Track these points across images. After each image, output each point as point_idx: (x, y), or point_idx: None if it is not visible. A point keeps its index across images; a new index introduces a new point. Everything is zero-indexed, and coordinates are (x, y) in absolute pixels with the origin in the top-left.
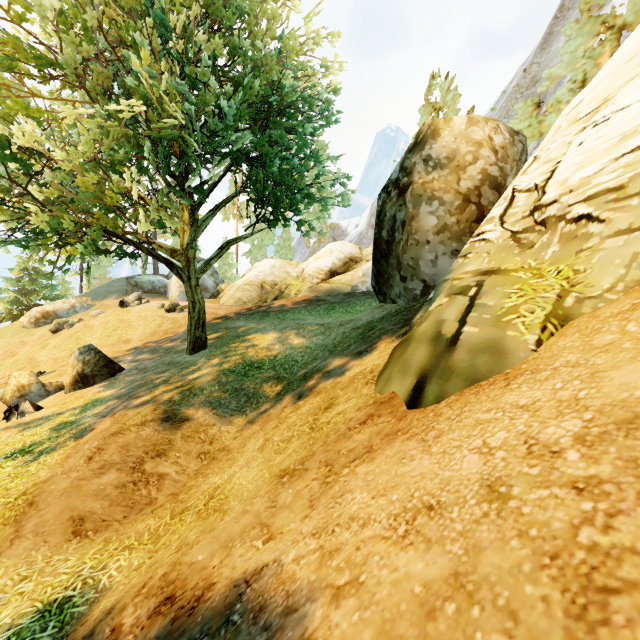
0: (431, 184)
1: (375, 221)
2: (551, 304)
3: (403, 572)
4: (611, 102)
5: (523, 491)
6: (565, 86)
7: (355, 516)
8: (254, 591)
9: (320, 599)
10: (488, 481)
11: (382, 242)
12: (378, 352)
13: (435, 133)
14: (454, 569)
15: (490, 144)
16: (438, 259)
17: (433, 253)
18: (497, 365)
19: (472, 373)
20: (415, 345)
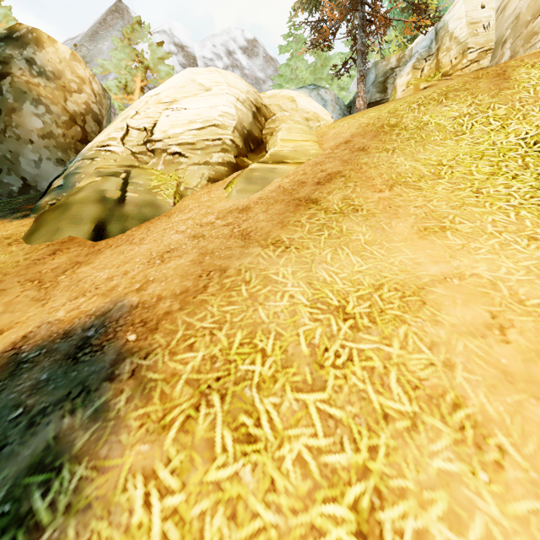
0: (37, 88)
1: None
2: (175, 187)
3: (175, 266)
4: (179, 103)
5: (209, 232)
6: (114, 81)
7: (112, 276)
8: (37, 341)
9: (128, 297)
10: (191, 236)
11: None
12: None
13: (39, 42)
14: (200, 253)
15: (91, 86)
16: (42, 162)
17: (37, 154)
18: (157, 212)
19: (143, 216)
20: (80, 205)
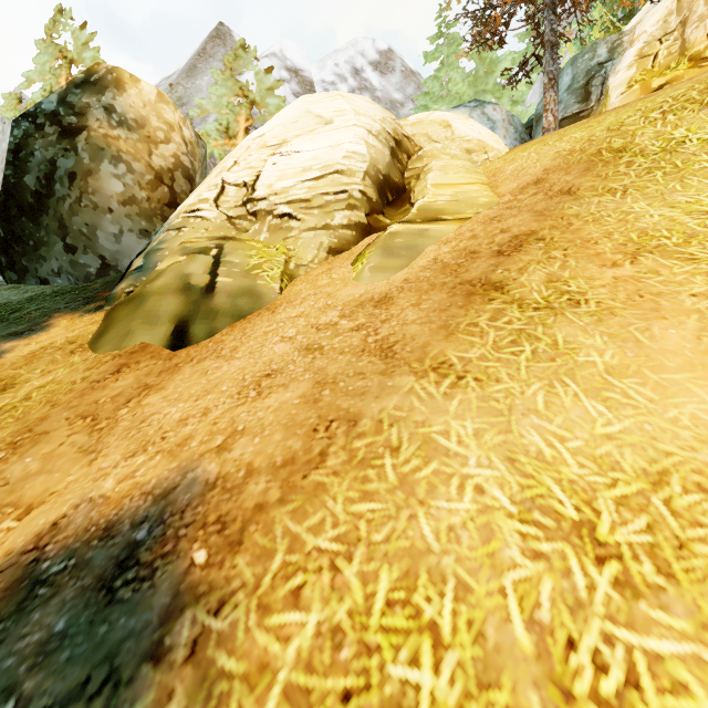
0: (117, 142)
1: (7, 157)
2: (283, 265)
3: (278, 404)
4: (290, 144)
5: (329, 342)
6: (214, 124)
7: (186, 417)
8: (68, 537)
9: (203, 463)
10: (303, 348)
11: (25, 191)
12: (62, 327)
13: (120, 84)
14: (315, 382)
15: (181, 133)
16: (124, 235)
17: (117, 226)
18: (257, 304)
19: (237, 311)
20: (158, 297)
